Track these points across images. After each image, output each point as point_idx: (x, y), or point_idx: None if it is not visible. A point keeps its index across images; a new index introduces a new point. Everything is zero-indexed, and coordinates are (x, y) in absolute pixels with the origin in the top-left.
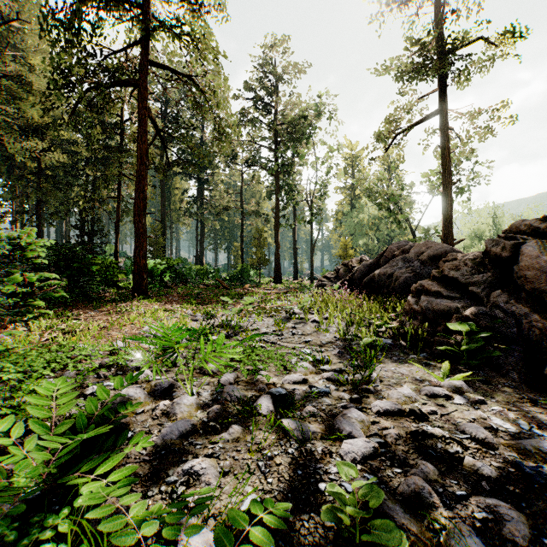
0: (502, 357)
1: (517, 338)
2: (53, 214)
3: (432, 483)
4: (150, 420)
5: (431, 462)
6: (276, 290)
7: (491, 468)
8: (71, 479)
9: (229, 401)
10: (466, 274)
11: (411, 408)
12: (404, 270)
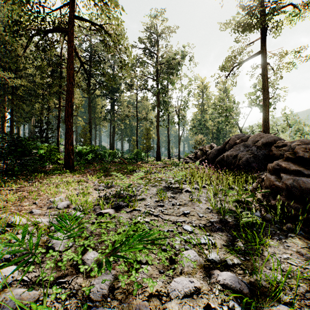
0: None
1: None
2: (20, 118)
3: None
4: None
5: None
6: (157, 165)
7: None
8: None
9: None
10: None
11: None
12: (245, 152)
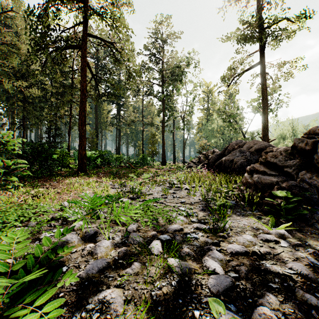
0: (308, 214)
1: (318, 201)
2: (32, 124)
3: (276, 311)
4: (80, 257)
5: (272, 293)
6: (163, 169)
7: (316, 299)
8: (15, 310)
9: (132, 244)
10: (281, 160)
11: (254, 250)
12: (240, 157)
